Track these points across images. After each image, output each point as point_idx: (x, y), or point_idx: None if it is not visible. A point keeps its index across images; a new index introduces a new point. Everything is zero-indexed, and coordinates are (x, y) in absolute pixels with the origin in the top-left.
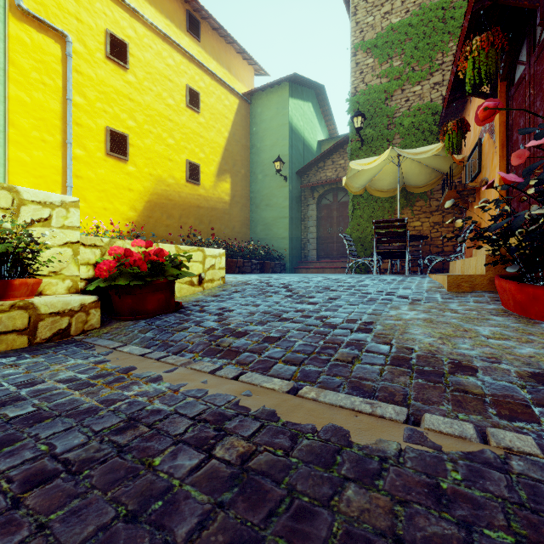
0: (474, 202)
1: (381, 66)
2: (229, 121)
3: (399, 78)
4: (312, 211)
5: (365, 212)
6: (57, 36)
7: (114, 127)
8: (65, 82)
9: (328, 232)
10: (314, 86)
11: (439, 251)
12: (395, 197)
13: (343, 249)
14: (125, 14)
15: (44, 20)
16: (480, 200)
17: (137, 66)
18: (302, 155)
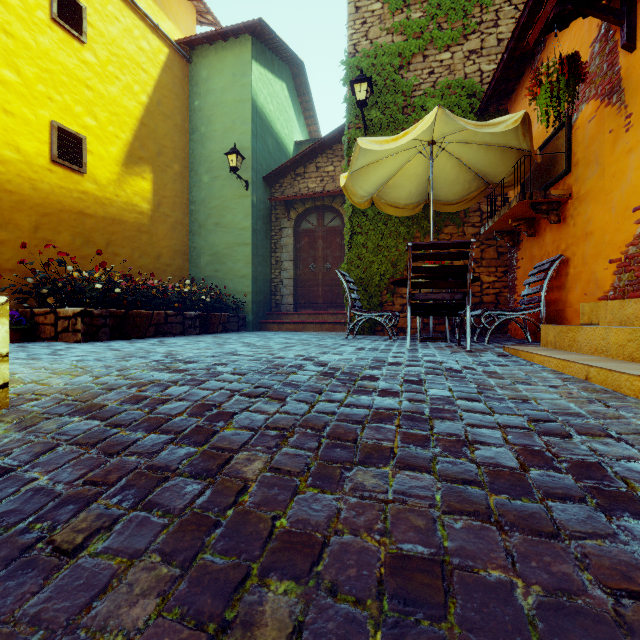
0: (546, 226)
1: (393, 16)
2: (149, 78)
3: (419, 38)
4: (287, 238)
5: (370, 238)
6: None
7: None
8: None
9: (310, 270)
10: (289, 58)
11: (477, 301)
12: (414, 218)
13: (332, 295)
14: None
15: None
16: (567, 220)
17: None
18: (272, 155)
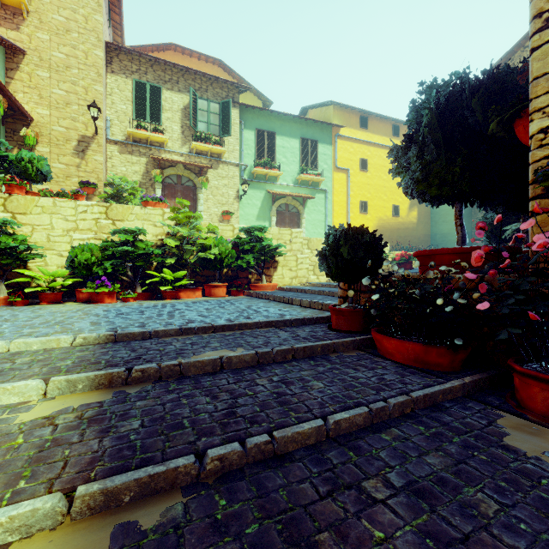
0: None
1: None
2: None
3: None
4: None
5: None
6: (345, 171)
7: (362, 199)
8: (347, 188)
9: None
10: None
11: None
12: None
13: None
14: (366, 146)
15: (342, 168)
16: None
17: (370, 168)
18: None
